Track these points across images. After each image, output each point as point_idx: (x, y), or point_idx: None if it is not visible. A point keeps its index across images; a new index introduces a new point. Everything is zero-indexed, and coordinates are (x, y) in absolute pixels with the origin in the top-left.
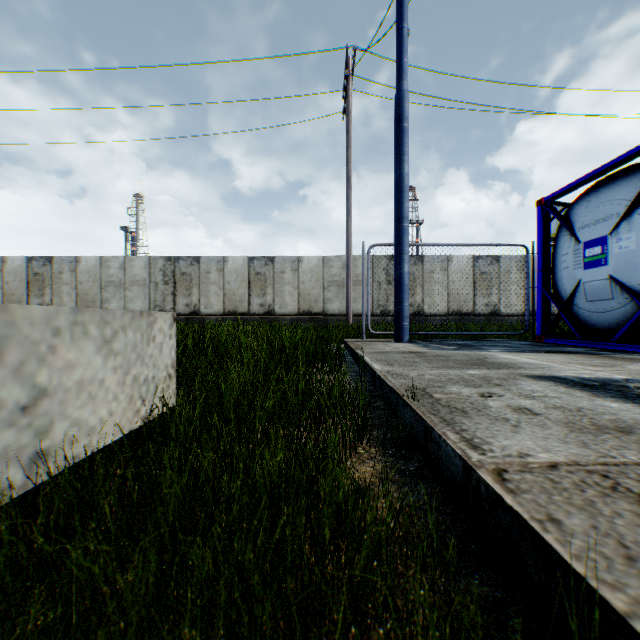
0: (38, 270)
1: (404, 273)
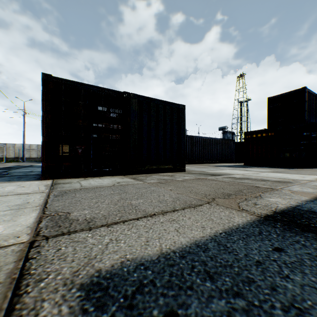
0: None
1: (25, 153)
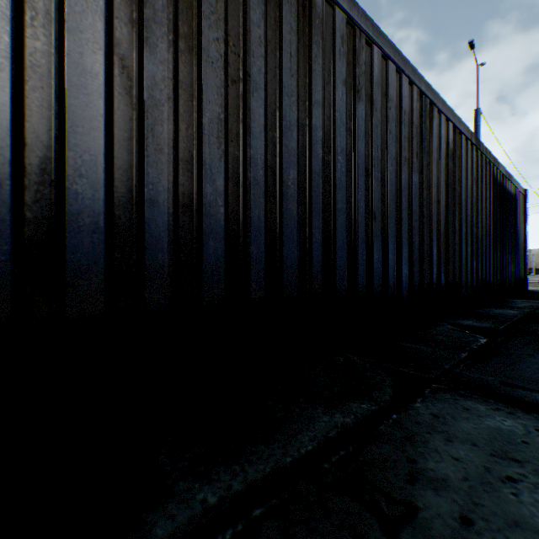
0: None
1: None
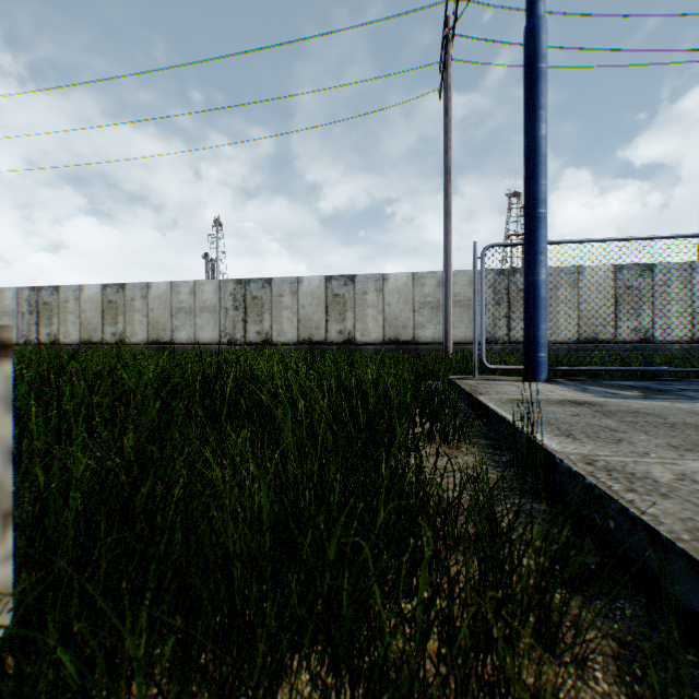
0: (112, 298)
1: (540, 281)
